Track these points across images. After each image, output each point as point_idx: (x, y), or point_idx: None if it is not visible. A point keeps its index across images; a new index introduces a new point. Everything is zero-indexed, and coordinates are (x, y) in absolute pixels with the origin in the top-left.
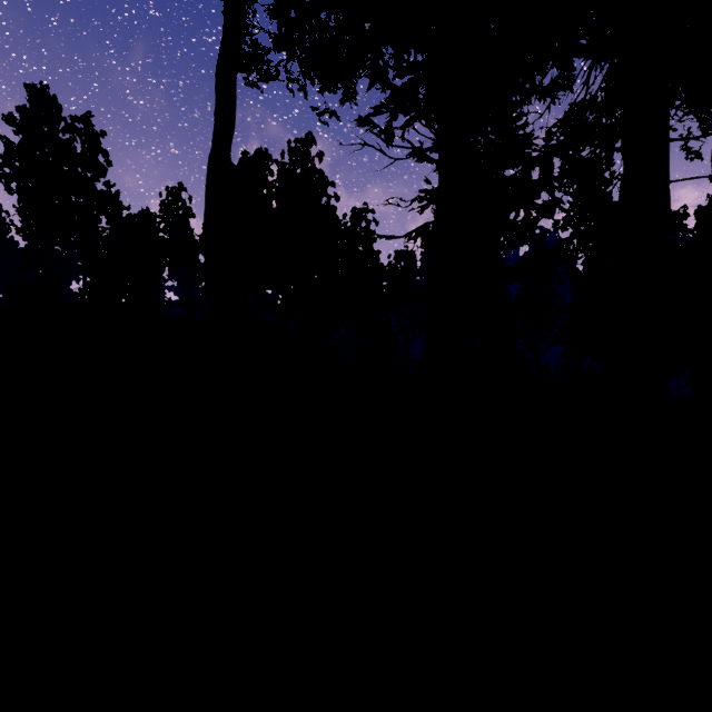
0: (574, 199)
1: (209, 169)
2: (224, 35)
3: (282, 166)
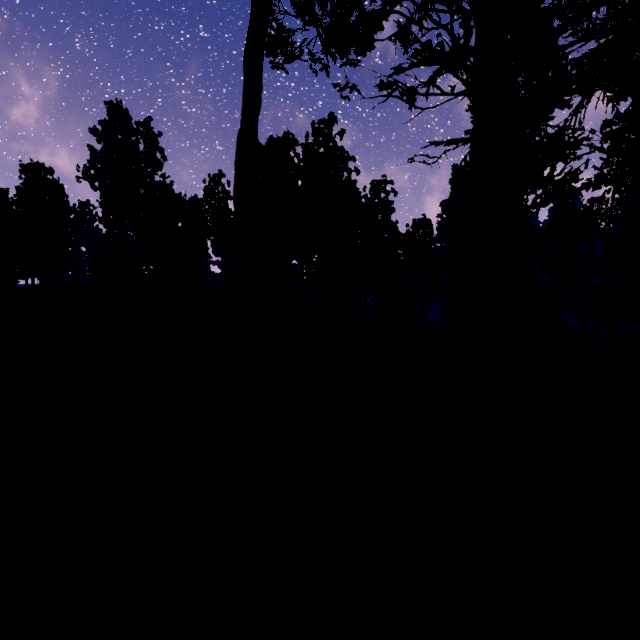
0: (608, 155)
1: (238, 146)
2: (251, 19)
3: (306, 146)
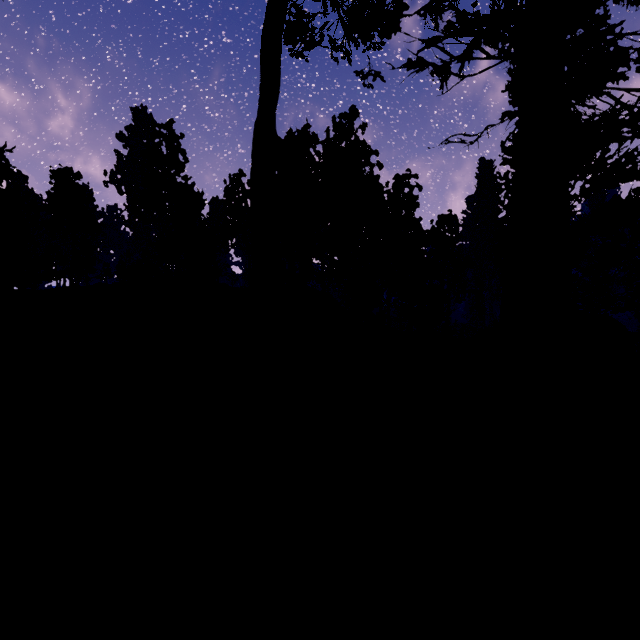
0: None
1: (254, 136)
2: (268, 1)
3: (326, 141)
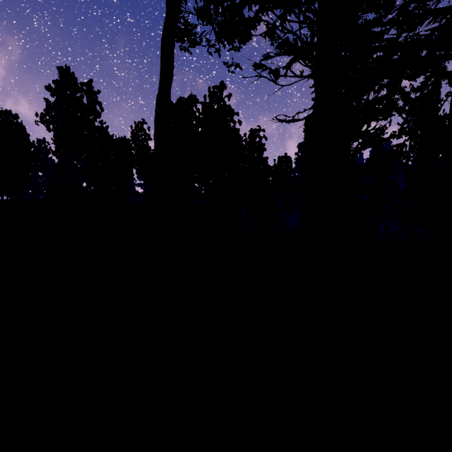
0: (407, 115)
1: (157, 104)
2: (166, 16)
3: (204, 104)
